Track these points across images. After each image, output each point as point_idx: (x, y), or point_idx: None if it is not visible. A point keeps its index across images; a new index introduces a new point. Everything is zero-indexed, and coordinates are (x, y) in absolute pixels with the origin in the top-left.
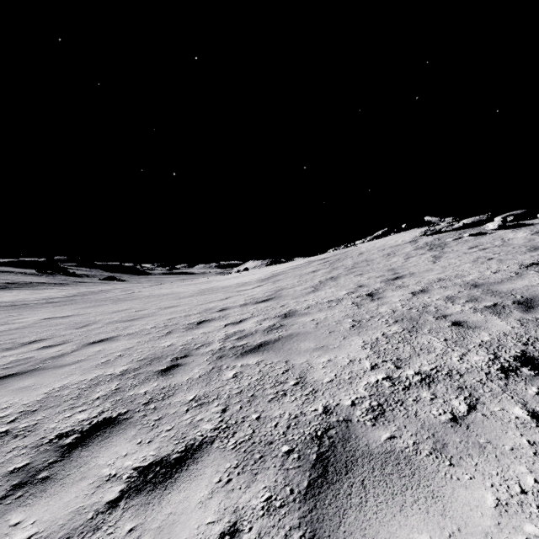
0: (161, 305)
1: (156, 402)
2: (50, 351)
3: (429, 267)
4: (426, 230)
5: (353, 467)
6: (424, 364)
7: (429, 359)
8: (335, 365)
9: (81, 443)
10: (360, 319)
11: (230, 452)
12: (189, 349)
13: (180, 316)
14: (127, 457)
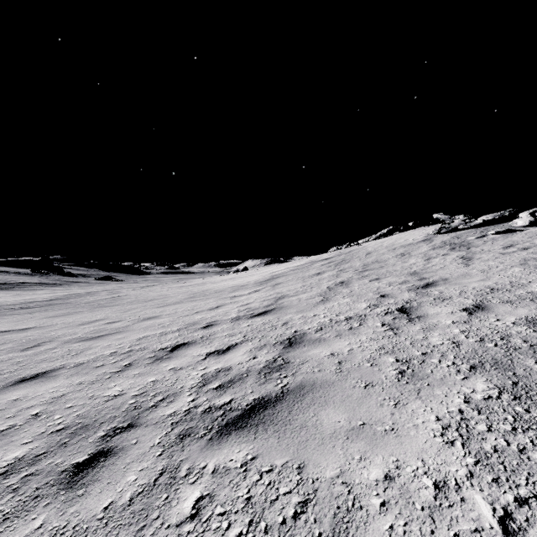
0: (140, 314)
1: None
2: None
3: (463, 271)
4: (441, 227)
5: None
6: None
7: None
8: (407, 499)
9: None
10: (407, 358)
11: None
12: (140, 408)
13: (155, 334)
14: None
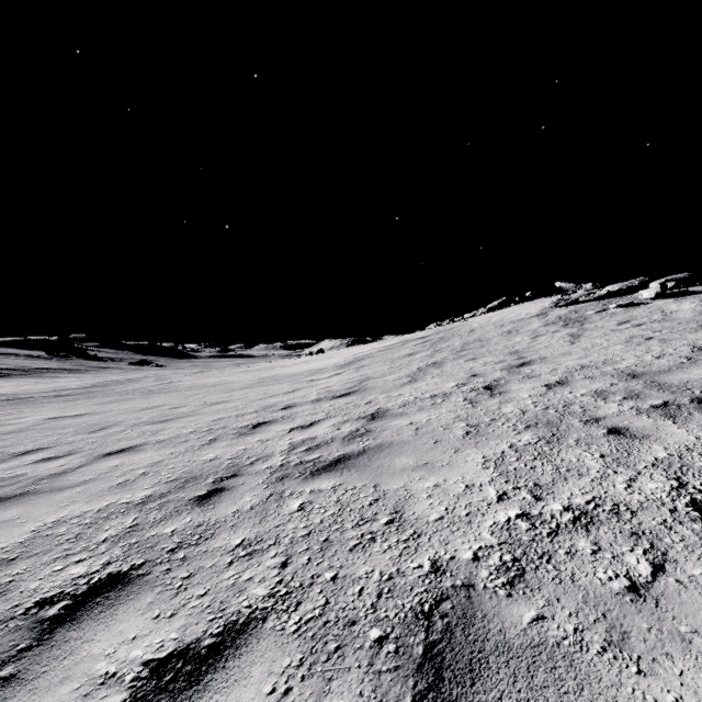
0: (206, 400)
1: (186, 549)
2: (49, 466)
3: (565, 349)
4: (558, 299)
5: (482, 673)
6: (576, 493)
7: (581, 485)
8: (445, 492)
9: (70, 616)
10: (476, 423)
11: (290, 638)
12: (238, 466)
13: (230, 416)
14: (136, 642)
